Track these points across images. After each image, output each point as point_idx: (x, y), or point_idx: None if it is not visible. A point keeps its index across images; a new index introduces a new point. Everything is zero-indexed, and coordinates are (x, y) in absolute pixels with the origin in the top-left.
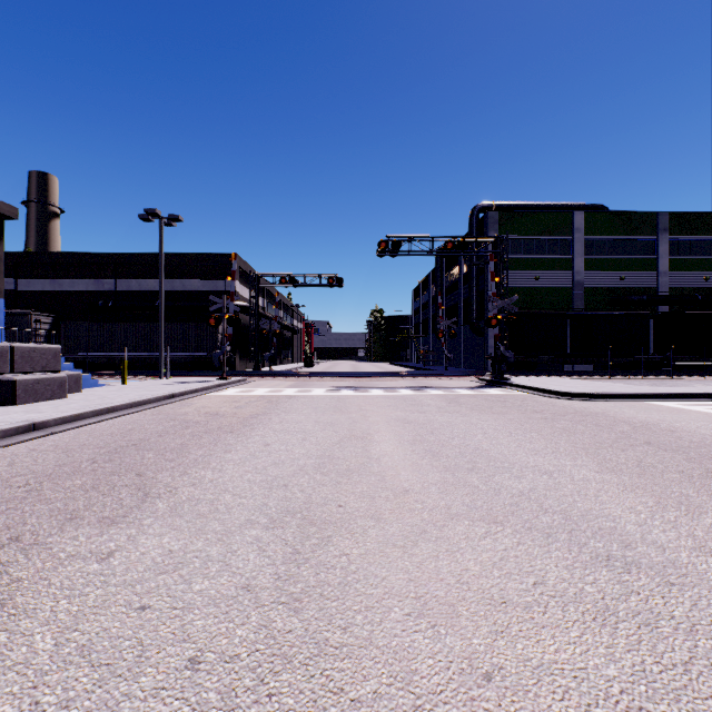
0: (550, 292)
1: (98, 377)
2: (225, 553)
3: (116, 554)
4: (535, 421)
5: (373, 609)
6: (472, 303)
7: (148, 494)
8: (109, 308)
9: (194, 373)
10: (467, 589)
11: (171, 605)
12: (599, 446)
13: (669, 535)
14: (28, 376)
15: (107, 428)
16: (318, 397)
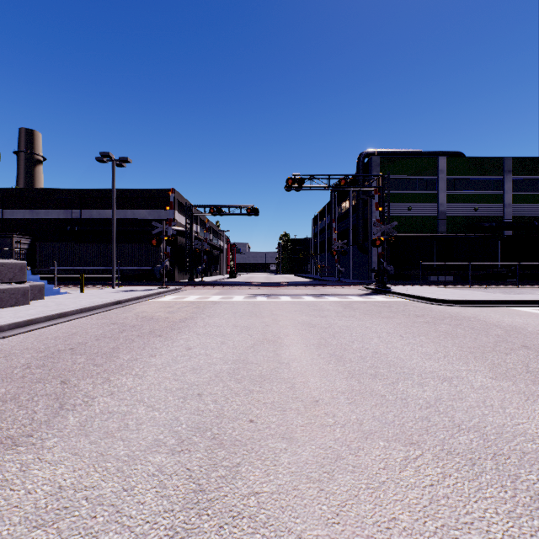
0: (419, 219)
1: (64, 286)
2: (120, 491)
3: None
4: (420, 324)
5: None
6: (359, 228)
7: (63, 406)
8: (75, 232)
9: (141, 283)
10: None
11: None
12: (483, 350)
13: None
14: None
15: (54, 332)
16: (238, 303)
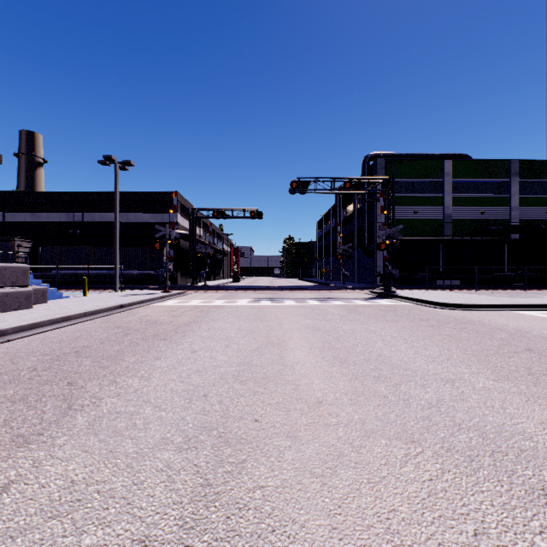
0: (425, 223)
1: (67, 290)
2: (130, 485)
3: (12, 487)
4: (424, 328)
5: None
6: (364, 231)
7: (72, 406)
8: (77, 236)
9: (143, 287)
10: (400, 543)
11: None
12: (486, 353)
13: None
14: None
15: (58, 336)
16: (242, 307)
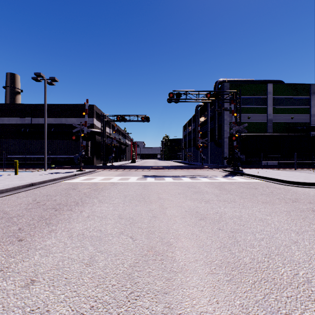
0: (255, 124)
1: (13, 169)
2: None
3: None
4: (312, 214)
5: None
6: (215, 130)
7: None
8: (27, 132)
9: (68, 166)
10: None
11: None
12: None
13: None
14: None
15: None
16: (131, 184)
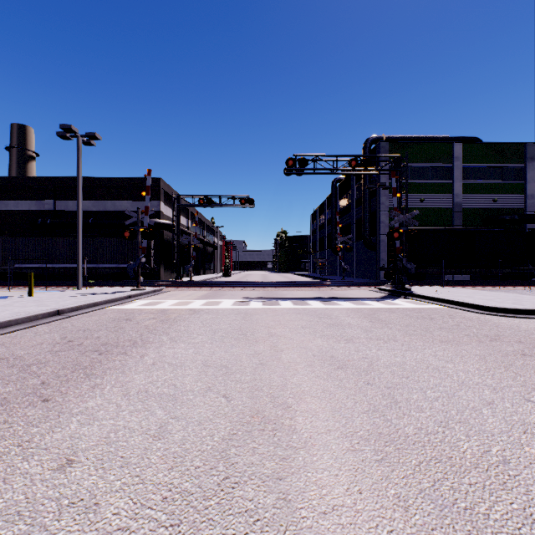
0: (433, 212)
1: (25, 287)
2: None
3: None
4: (521, 361)
5: None
6: (365, 221)
7: None
8: (47, 225)
9: (117, 283)
10: None
11: None
12: None
13: None
14: None
15: None
16: (223, 312)
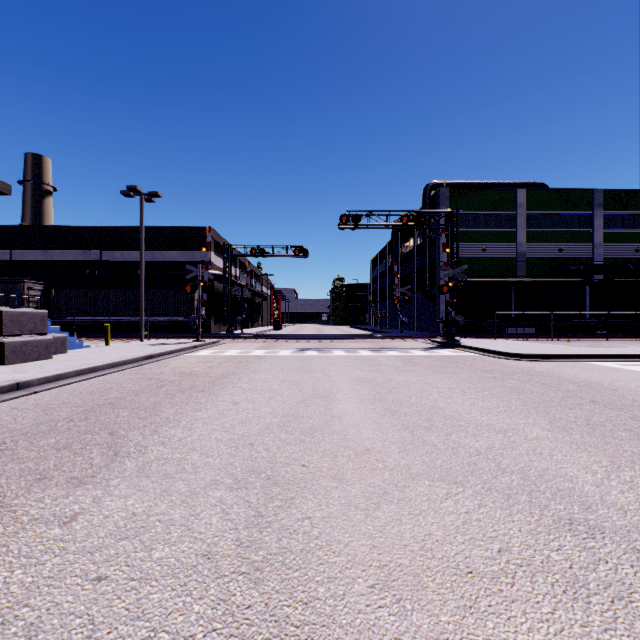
0: (495, 261)
1: (85, 339)
2: (188, 516)
3: (79, 517)
4: (486, 380)
5: (336, 580)
6: (425, 272)
7: (118, 453)
8: (95, 277)
9: (172, 335)
10: (432, 556)
11: (129, 576)
12: (548, 405)
13: (627, 497)
14: (16, 338)
15: (87, 387)
16: (285, 358)
